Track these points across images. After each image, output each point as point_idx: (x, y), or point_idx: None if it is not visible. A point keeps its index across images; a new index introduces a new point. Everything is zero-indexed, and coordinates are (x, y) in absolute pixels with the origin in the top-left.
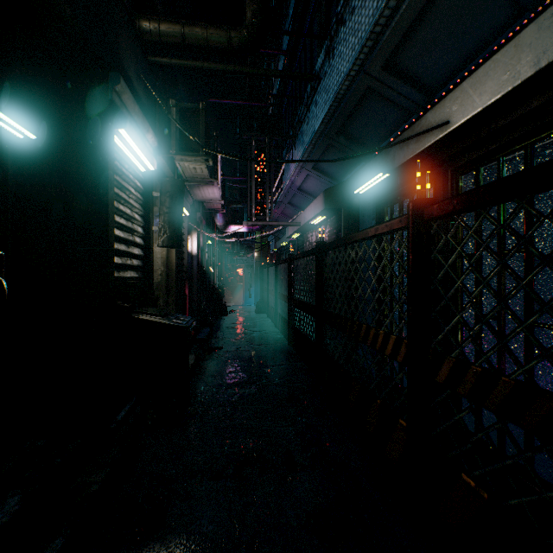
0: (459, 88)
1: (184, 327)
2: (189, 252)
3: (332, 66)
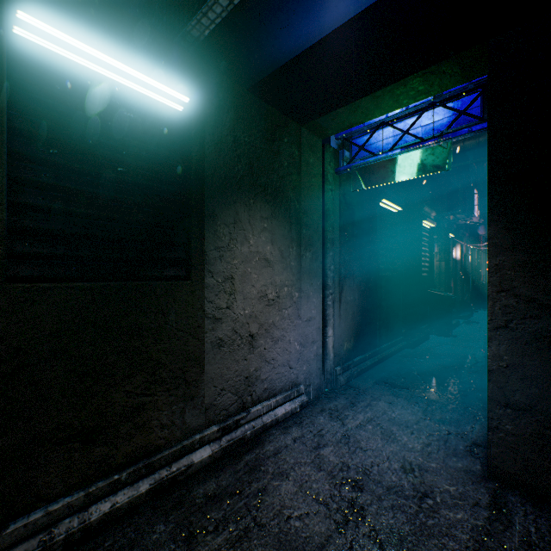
0: None
1: (449, 296)
2: (453, 259)
3: None
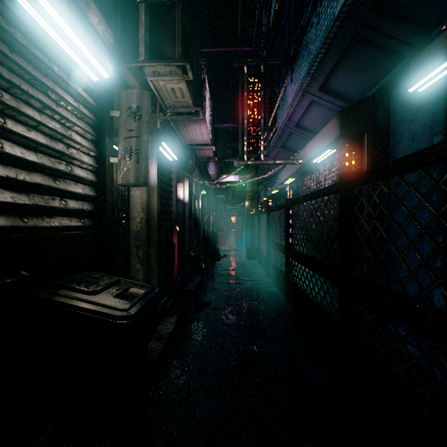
0: None
1: (122, 317)
2: (181, 200)
3: None
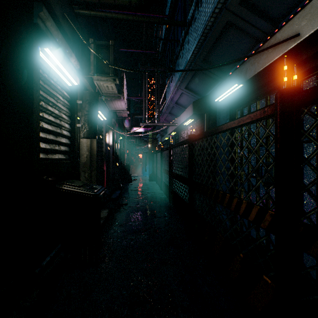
0: (308, 6)
1: (94, 194)
2: (107, 143)
3: (200, 11)
